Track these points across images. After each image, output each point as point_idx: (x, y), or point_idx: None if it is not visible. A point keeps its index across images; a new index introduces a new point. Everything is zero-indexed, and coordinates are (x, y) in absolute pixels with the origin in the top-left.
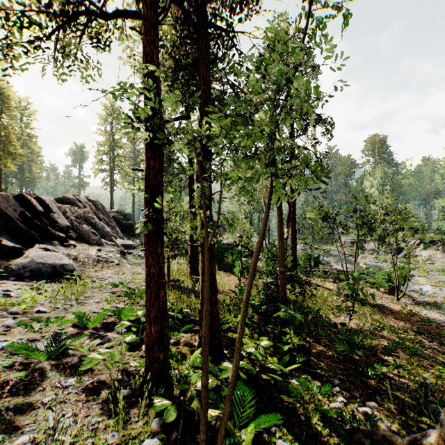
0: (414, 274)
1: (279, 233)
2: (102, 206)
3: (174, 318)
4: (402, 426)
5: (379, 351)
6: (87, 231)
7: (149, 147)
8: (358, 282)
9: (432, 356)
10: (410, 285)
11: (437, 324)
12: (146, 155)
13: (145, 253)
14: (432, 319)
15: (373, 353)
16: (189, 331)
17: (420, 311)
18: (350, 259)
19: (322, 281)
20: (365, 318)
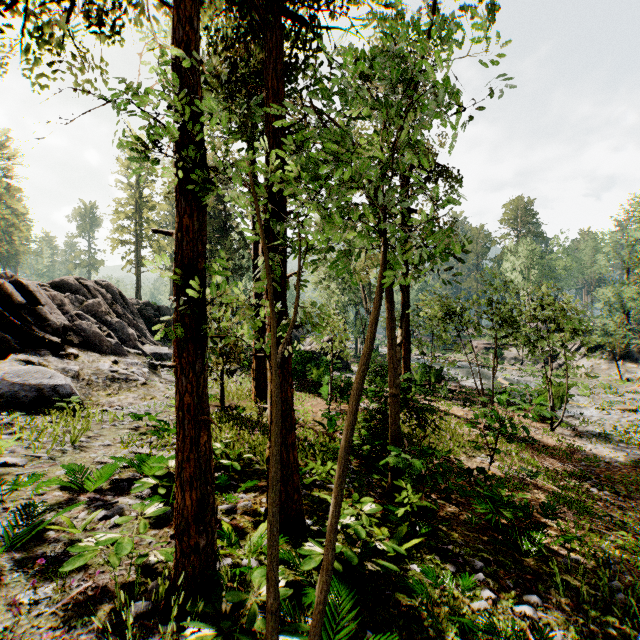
0: (573, 392)
1: (390, 337)
2: (122, 295)
3: (228, 467)
4: (582, 634)
5: (539, 513)
6: (98, 333)
7: (181, 194)
8: (497, 405)
9: (605, 512)
10: (568, 408)
11: (608, 464)
12: (176, 208)
13: (175, 371)
14: (601, 457)
15: (530, 516)
16: (252, 489)
17: (583, 445)
18: (484, 371)
19: (447, 404)
20: (510, 458)
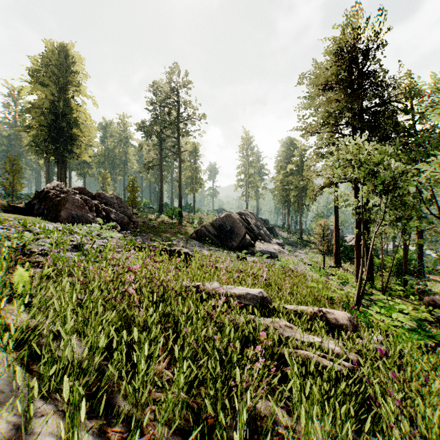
0: None
1: (403, 244)
2: (256, 216)
3: None
4: None
5: None
6: (263, 234)
7: (357, 221)
8: None
9: None
10: None
11: None
12: (356, 223)
13: (355, 249)
14: None
15: None
16: None
17: None
18: None
19: None
20: None
